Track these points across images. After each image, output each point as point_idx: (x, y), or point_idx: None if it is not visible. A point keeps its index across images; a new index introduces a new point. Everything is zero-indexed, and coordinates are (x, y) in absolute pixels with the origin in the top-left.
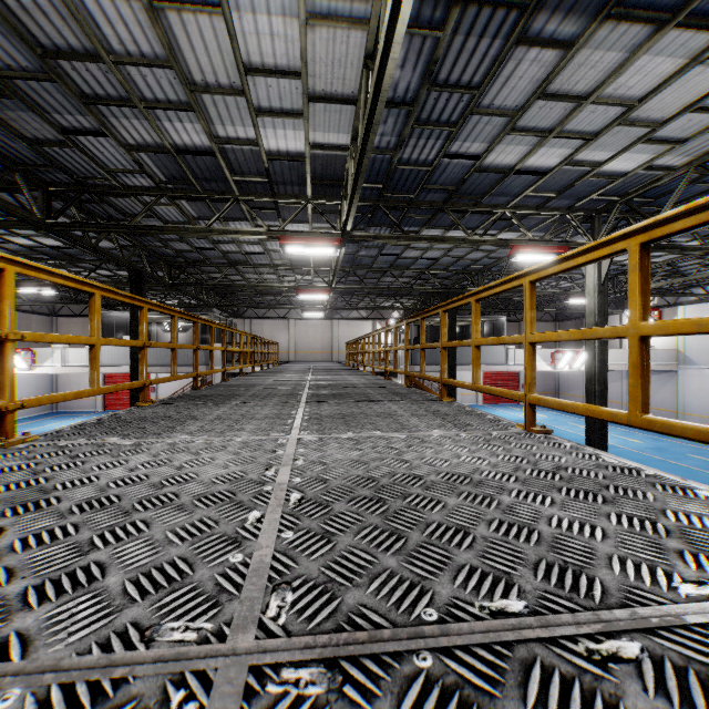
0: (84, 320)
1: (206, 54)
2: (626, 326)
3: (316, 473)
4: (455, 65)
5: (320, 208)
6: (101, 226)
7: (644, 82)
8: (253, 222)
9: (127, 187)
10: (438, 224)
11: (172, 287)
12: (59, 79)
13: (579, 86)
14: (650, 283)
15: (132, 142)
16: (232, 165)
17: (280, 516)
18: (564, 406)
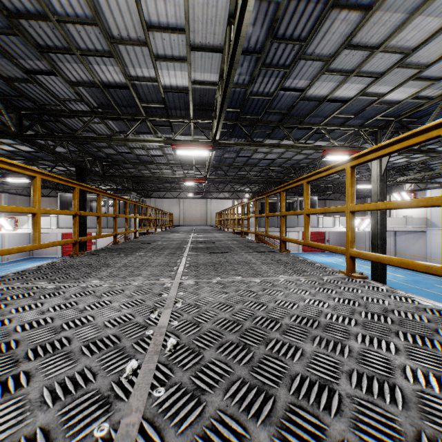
0: (50, 199)
1: (120, 16)
2: (440, 197)
3: (191, 316)
4: (290, 24)
5: (199, 126)
6: (55, 136)
7: (417, 36)
8: (155, 135)
9: (72, 111)
10: (275, 136)
11: (104, 177)
12: (21, 34)
13: (373, 39)
14: (410, 175)
15: (73, 79)
16: (140, 96)
17: (155, 367)
18: (381, 259)
